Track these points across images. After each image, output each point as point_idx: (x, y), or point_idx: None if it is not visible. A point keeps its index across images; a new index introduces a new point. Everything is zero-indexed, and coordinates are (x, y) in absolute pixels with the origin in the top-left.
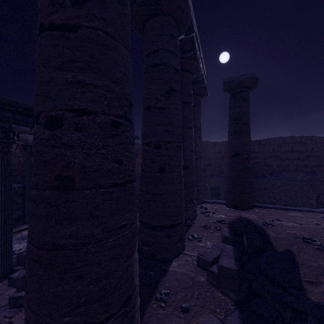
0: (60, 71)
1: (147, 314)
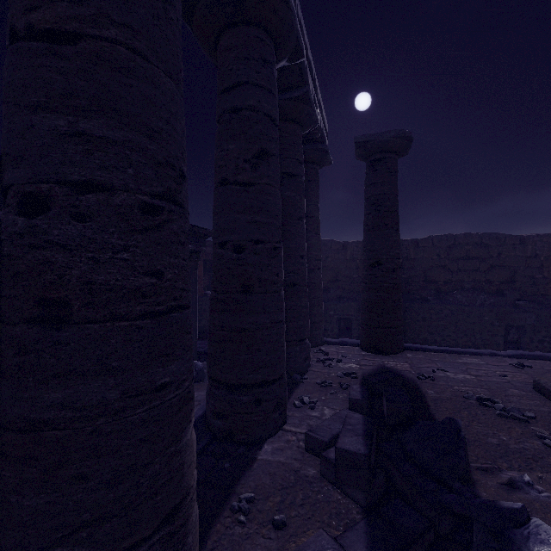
0: (45, 112)
1: (213, 535)
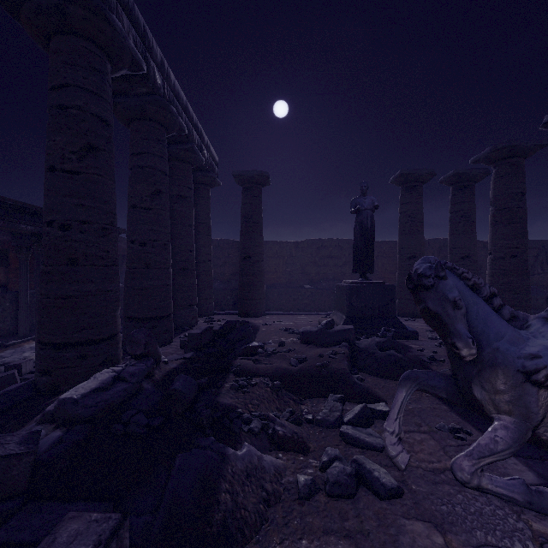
0: (69, 198)
1: None
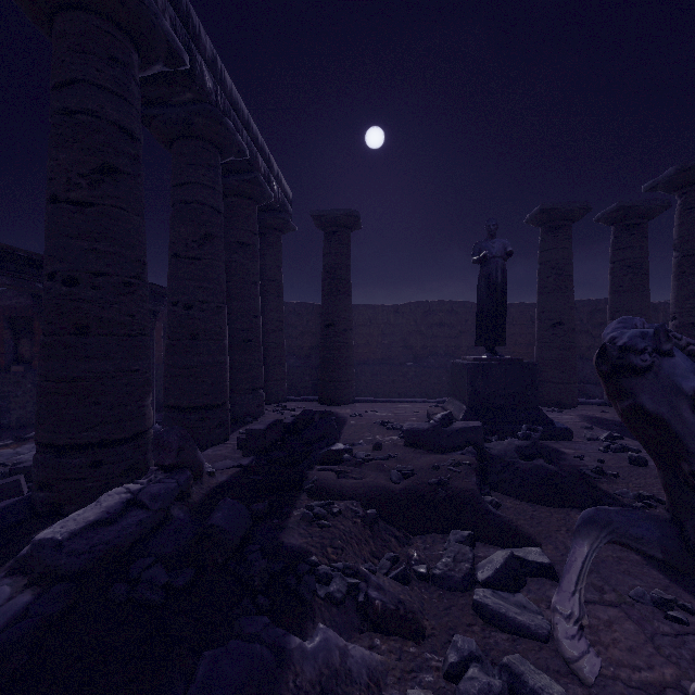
0: (77, 239)
1: None
